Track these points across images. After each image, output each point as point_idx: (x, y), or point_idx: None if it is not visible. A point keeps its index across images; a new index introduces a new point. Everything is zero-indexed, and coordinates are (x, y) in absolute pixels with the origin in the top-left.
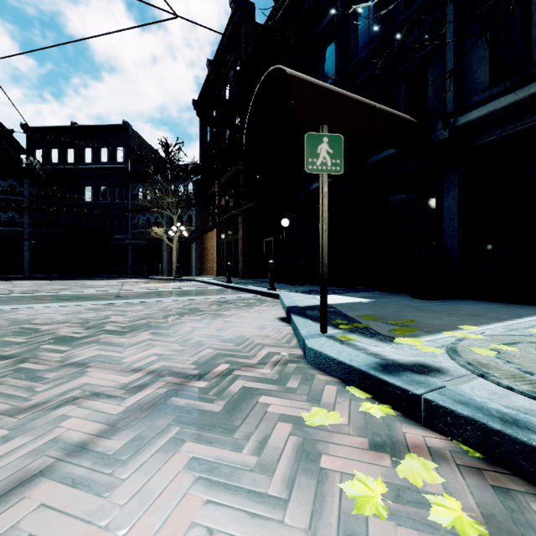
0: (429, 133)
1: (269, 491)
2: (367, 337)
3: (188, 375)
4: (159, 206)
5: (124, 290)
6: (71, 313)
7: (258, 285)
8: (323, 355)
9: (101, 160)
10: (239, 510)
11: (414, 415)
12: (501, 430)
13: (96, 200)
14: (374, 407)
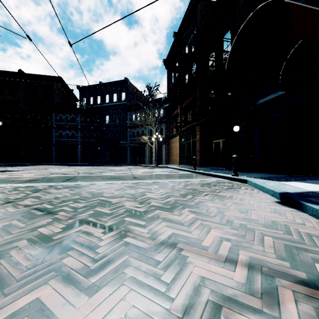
0: None
1: None
2: None
3: (299, 279)
4: (145, 123)
5: (134, 173)
6: (119, 189)
7: (216, 171)
8: None
9: (113, 100)
10: None
11: None
12: None
13: (111, 122)
14: None
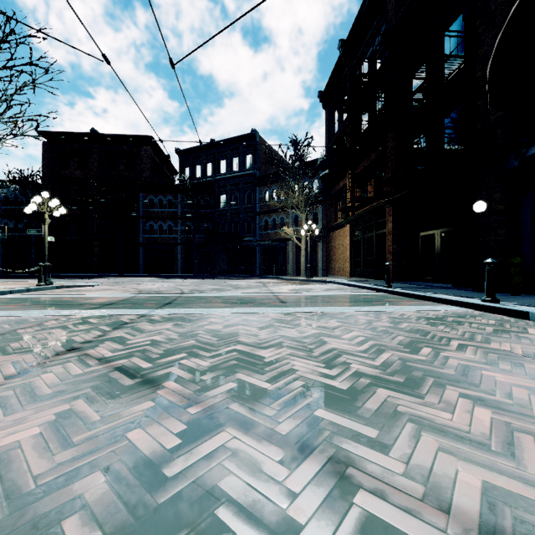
0: None
1: None
2: None
3: None
4: (288, 206)
5: (276, 292)
6: (265, 326)
7: (437, 291)
8: None
9: (233, 169)
10: None
11: None
12: None
13: (229, 206)
14: None
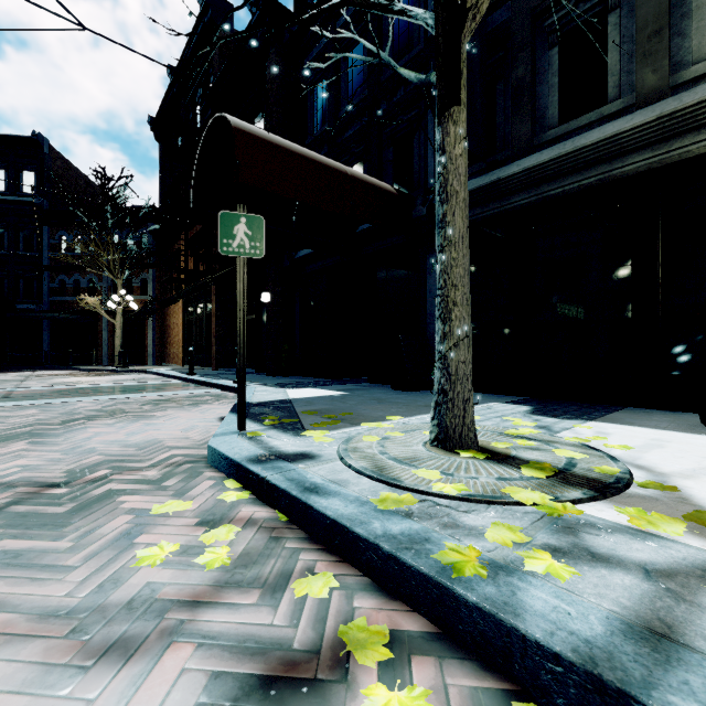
0: (410, 208)
1: (66, 563)
2: (284, 432)
3: (49, 484)
4: (93, 264)
5: (22, 387)
6: None
7: (229, 377)
8: (217, 452)
9: None
10: (26, 579)
11: (262, 497)
12: (295, 495)
13: None
14: (234, 494)
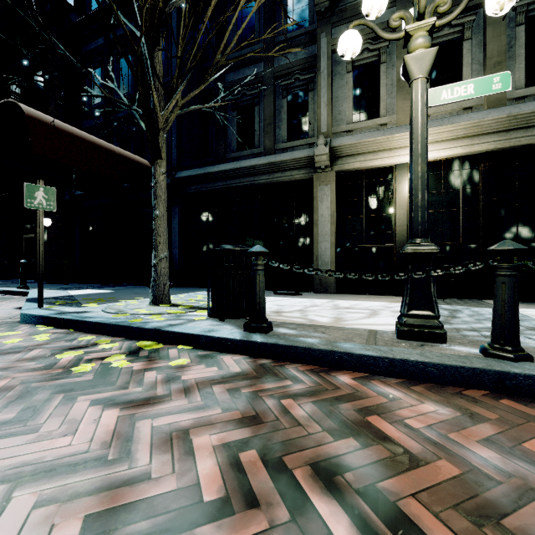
0: None
1: None
2: (70, 307)
3: None
4: None
5: None
6: None
7: (9, 285)
8: (28, 315)
9: None
10: None
11: (60, 326)
12: (79, 319)
13: None
14: (44, 328)
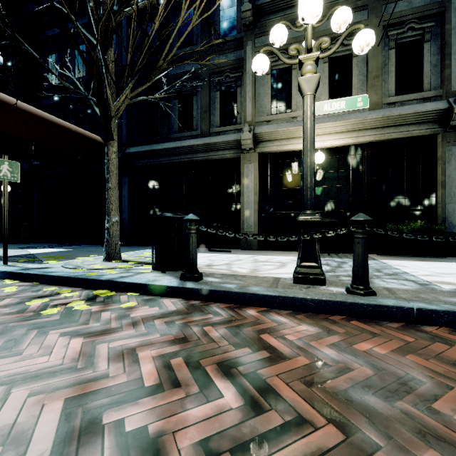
0: None
1: None
2: (32, 263)
3: None
4: None
5: None
6: None
7: None
8: None
9: None
10: None
11: (25, 280)
12: (42, 274)
13: None
14: (11, 282)
